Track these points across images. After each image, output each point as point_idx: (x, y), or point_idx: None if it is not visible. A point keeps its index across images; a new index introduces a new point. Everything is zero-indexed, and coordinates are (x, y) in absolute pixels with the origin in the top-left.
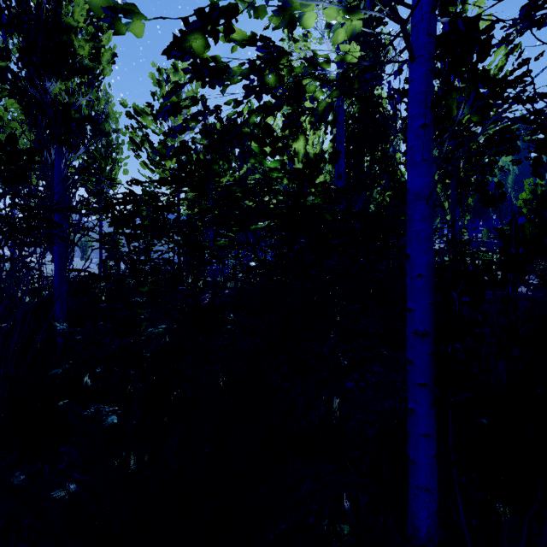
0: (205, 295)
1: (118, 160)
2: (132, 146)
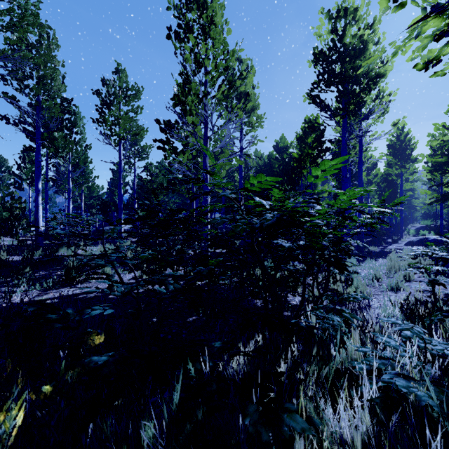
0: None
1: None
2: None
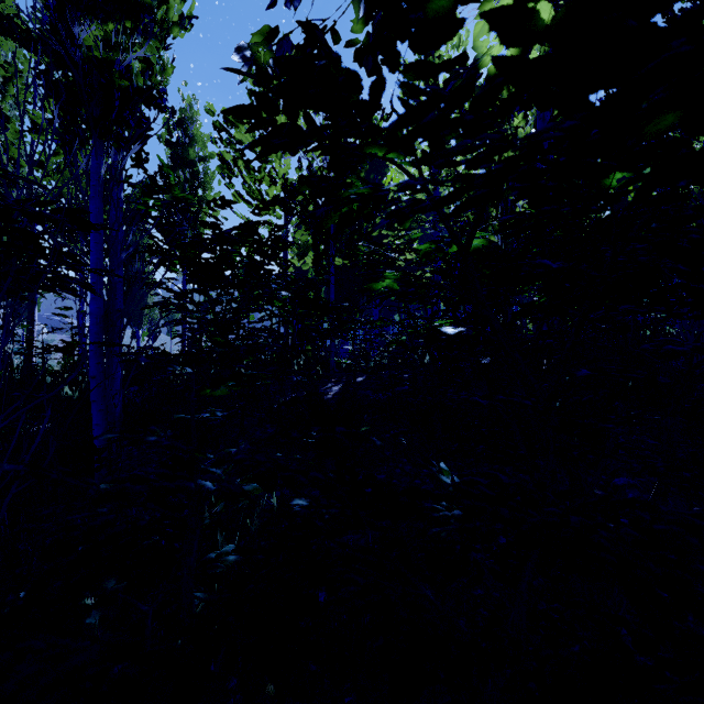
0: (326, 385)
1: (205, 198)
2: (222, 169)
